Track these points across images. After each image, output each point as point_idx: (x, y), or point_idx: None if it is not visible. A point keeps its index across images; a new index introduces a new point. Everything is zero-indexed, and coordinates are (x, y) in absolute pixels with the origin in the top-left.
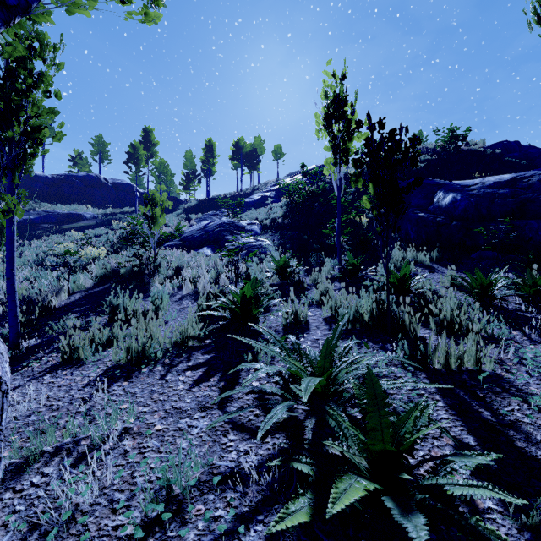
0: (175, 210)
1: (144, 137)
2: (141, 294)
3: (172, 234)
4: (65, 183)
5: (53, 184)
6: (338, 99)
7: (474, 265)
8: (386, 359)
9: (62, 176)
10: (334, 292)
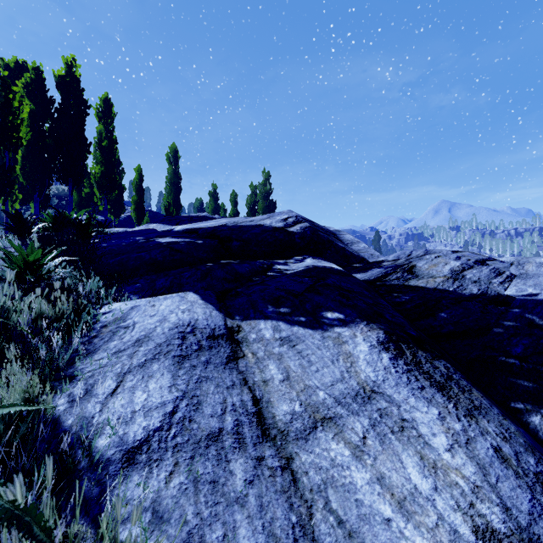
0: None
1: None
2: None
3: None
4: None
5: None
6: None
7: None
8: None
9: None
10: None
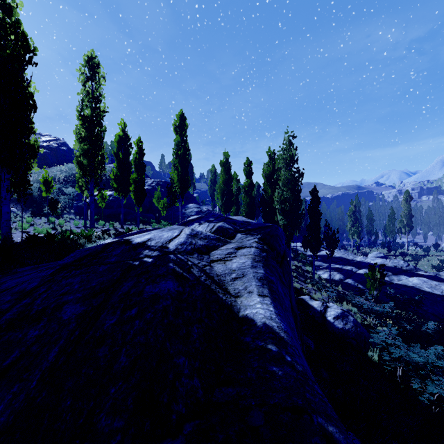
0: None
1: None
2: None
3: None
4: None
5: None
6: (47, 180)
7: (86, 219)
8: (52, 231)
9: None
10: (46, 225)
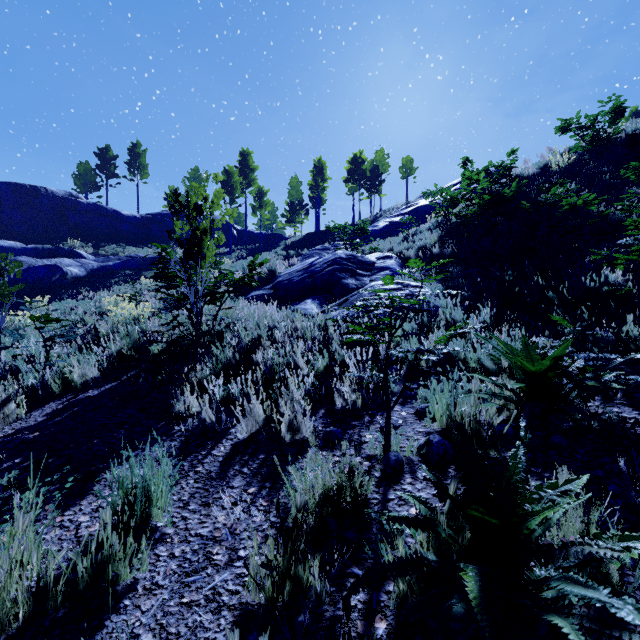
0: (275, 248)
1: (241, 162)
2: (27, 522)
3: (242, 278)
4: (154, 222)
5: (142, 225)
6: None
7: None
8: None
9: (151, 215)
10: None
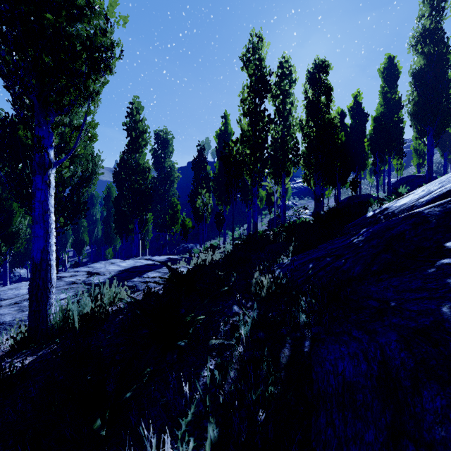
0: None
1: None
2: None
3: None
4: None
5: None
6: None
7: None
8: None
9: None
10: None
